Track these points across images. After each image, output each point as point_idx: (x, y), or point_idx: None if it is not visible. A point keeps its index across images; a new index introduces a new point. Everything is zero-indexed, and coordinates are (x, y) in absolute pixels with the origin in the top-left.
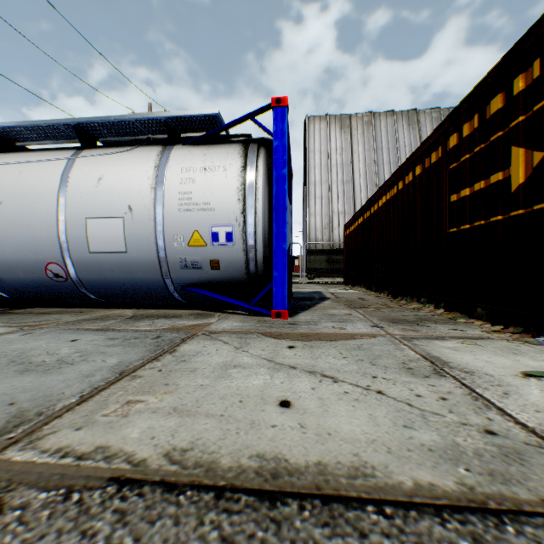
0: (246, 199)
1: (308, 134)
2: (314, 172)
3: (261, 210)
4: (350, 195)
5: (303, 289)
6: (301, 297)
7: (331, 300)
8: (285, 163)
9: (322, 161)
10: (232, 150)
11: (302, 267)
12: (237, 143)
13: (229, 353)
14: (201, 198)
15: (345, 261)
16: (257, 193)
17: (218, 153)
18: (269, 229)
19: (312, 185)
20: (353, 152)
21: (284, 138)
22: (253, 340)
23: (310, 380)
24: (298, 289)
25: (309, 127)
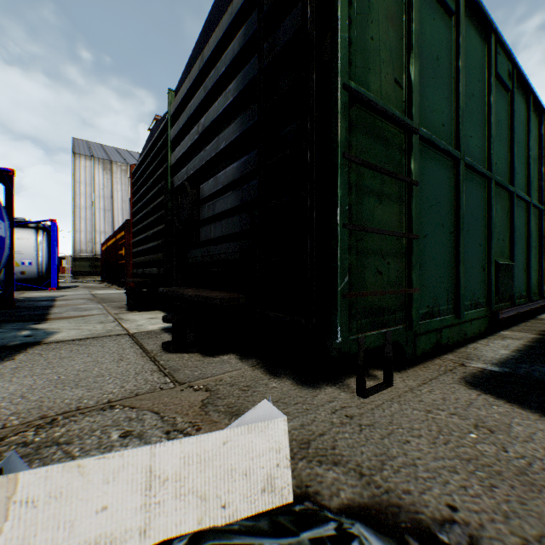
0: (39, 251)
1: (75, 167)
2: (81, 199)
3: (46, 255)
4: (111, 220)
5: (67, 285)
6: (65, 287)
7: (81, 287)
8: (56, 240)
9: (88, 191)
10: (32, 232)
11: (72, 268)
12: (34, 228)
13: (42, 293)
14: (18, 249)
15: (102, 267)
16: (45, 249)
17: (25, 232)
18: (50, 261)
19: (78, 209)
20: (113, 189)
21: (56, 232)
22: (47, 292)
23: (63, 293)
24: (64, 285)
25: (76, 162)
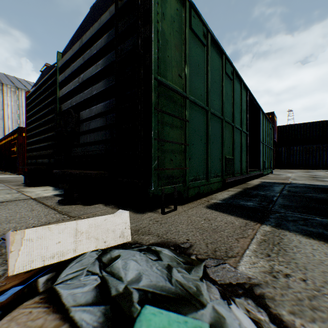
0: None
1: None
2: None
3: None
4: (2, 126)
5: None
6: None
7: None
8: None
9: None
10: None
11: None
12: None
13: None
14: None
15: None
16: None
17: None
18: None
19: None
20: (5, 104)
21: None
22: None
23: None
24: None
25: None
